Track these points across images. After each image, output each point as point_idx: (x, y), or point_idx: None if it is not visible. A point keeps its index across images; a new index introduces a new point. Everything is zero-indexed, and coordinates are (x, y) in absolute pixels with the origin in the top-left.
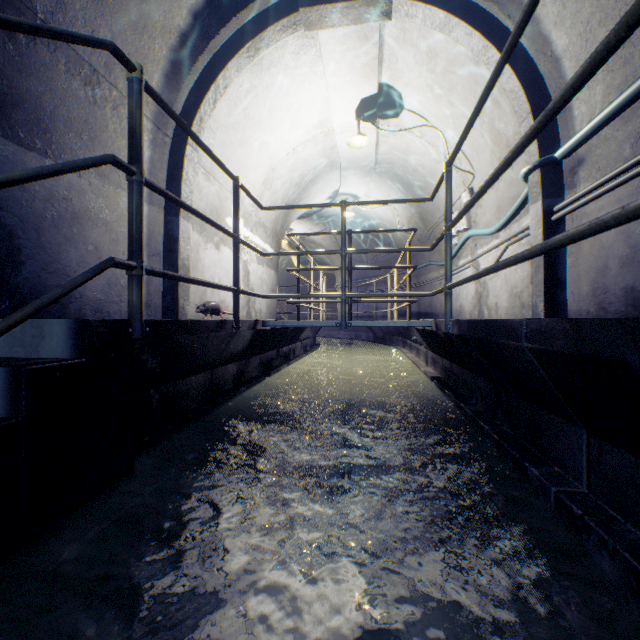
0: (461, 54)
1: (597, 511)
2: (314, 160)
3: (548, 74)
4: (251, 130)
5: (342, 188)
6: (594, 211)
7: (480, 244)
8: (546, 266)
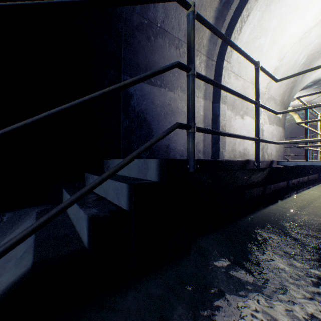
0: None
1: None
2: (319, 39)
3: None
4: (265, 38)
5: None
6: None
7: None
8: None
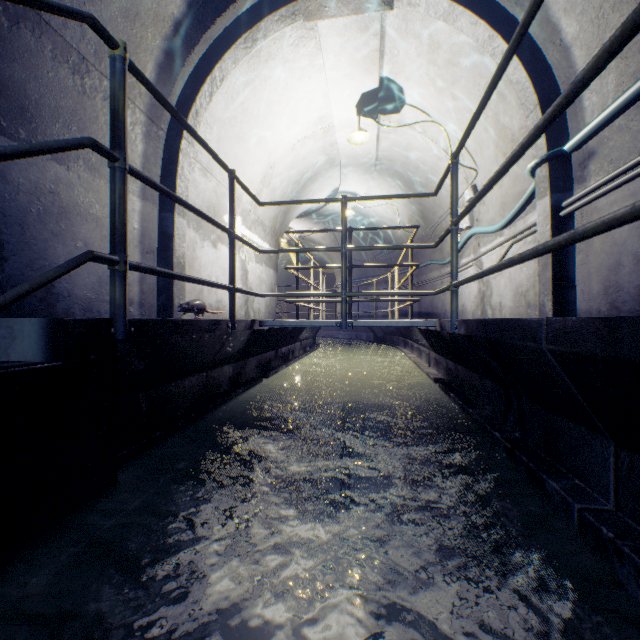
0: (465, 45)
1: (630, 533)
2: (314, 157)
3: (557, 64)
4: (249, 125)
5: (342, 186)
6: (606, 206)
7: (483, 242)
8: (554, 264)
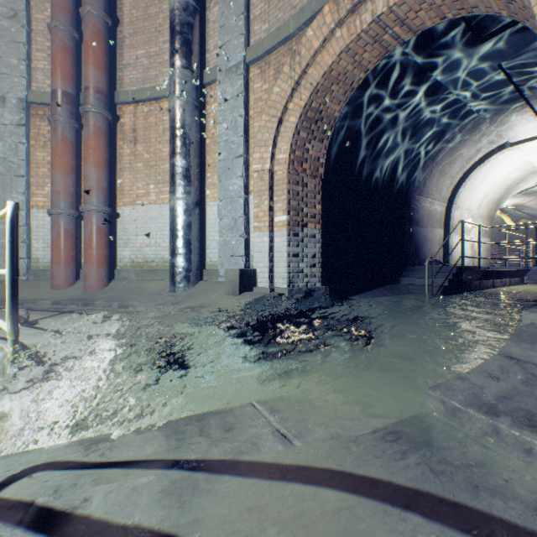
0: None
1: None
2: (518, 175)
3: None
4: (477, 182)
5: None
6: None
7: None
8: None
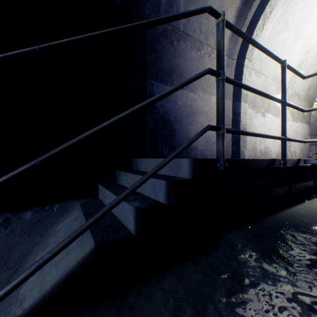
0: None
1: None
2: None
3: None
4: (288, 32)
5: None
6: None
7: None
8: None
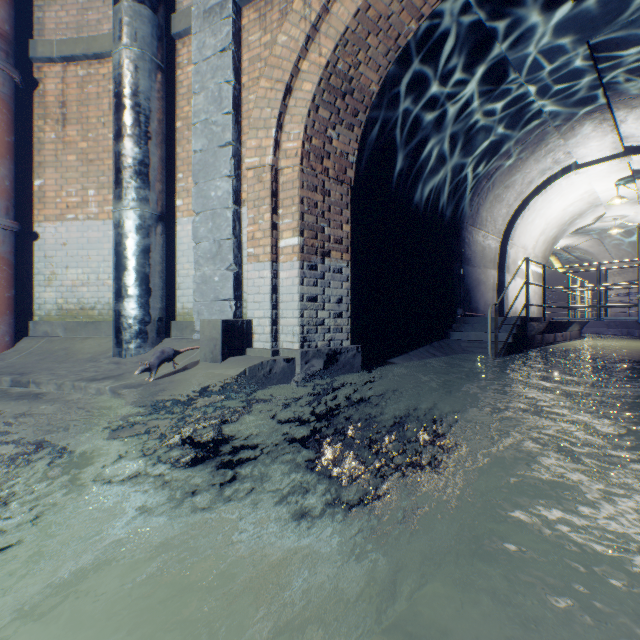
0: None
1: None
2: (579, 208)
3: None
4: (535, 214)
5: (607, 214)
6: None
7: None
8: None
